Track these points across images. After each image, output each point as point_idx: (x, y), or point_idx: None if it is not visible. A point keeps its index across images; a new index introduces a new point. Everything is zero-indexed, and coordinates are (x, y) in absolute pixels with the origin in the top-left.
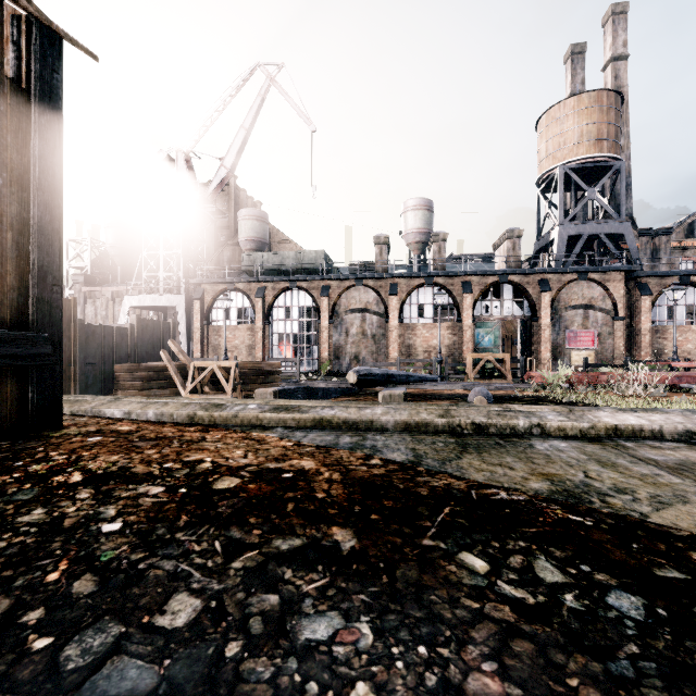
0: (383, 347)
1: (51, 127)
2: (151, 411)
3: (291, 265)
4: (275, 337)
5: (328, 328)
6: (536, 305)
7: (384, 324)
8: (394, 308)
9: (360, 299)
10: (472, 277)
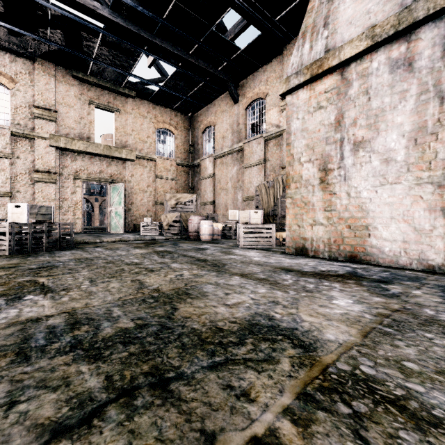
0: None
1: None
2: None
3: None
4: None
5: None
6: (94, 206)
7: None
8: None
9: None
10: None
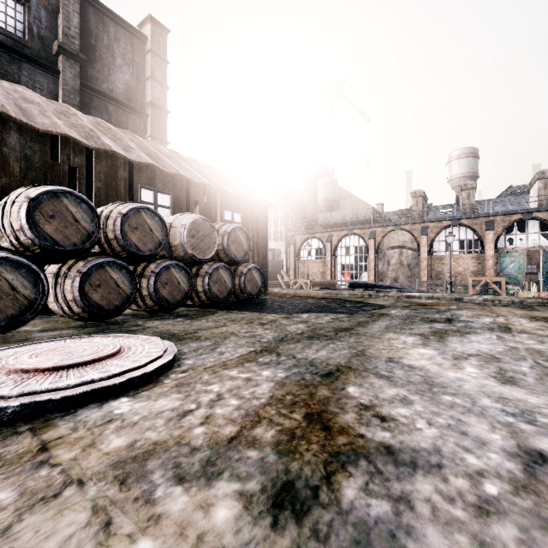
0: (416, 273)
1: (266, 224)
2: (285, 290)
3: (350, 219)
4: (339, 267)
5: (374, 260)
6: None
7: (417, 256)
8: (424, 244)
9: (398, 239)
10: (495, 217)
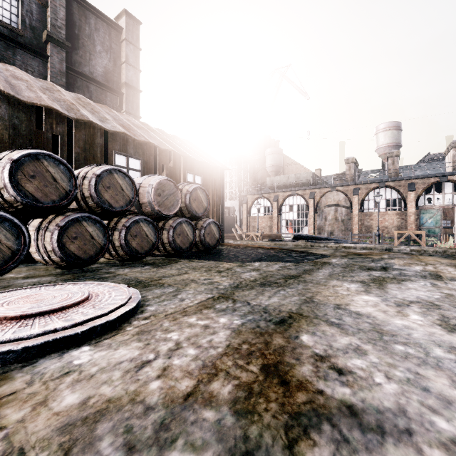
0: (349, 227)
1: (223, 185)
2: (239, 241)
3: (293, 182)
4: (284, 222)
5: (314, 216)
6: None
7: (349, 213)
8: (356, 203)
9: (334, 199)
10: (416, 180)
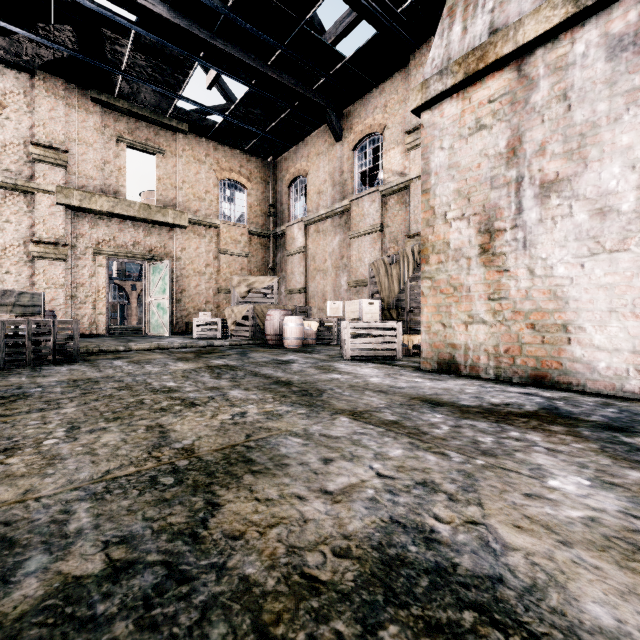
0: None
1: None
2: None
3: None
4: None
5: None
6: (130, 297)
7: None
8: None
9: None
10: None
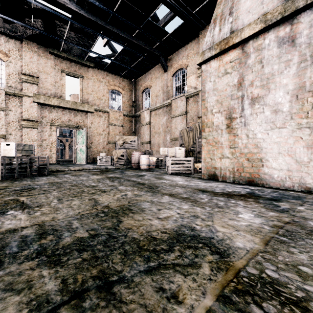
0: None
1: None
2: None
3: None
4: None
5: None
6: (65, 145)
7: None
8: None
9: None
10: None
